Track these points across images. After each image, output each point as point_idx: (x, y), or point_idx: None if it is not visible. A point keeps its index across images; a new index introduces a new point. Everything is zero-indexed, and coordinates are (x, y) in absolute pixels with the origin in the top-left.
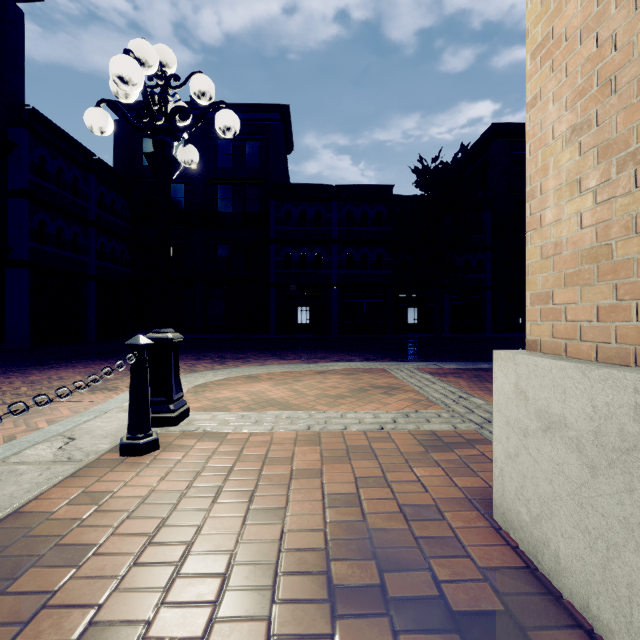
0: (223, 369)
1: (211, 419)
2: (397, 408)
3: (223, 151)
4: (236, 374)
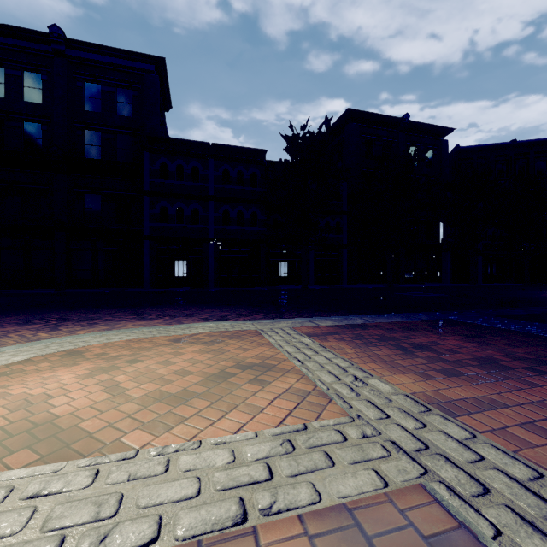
0: (41, 340)
1: None
2: (273, 418)
3: (90, 94)
4: (54, 349)
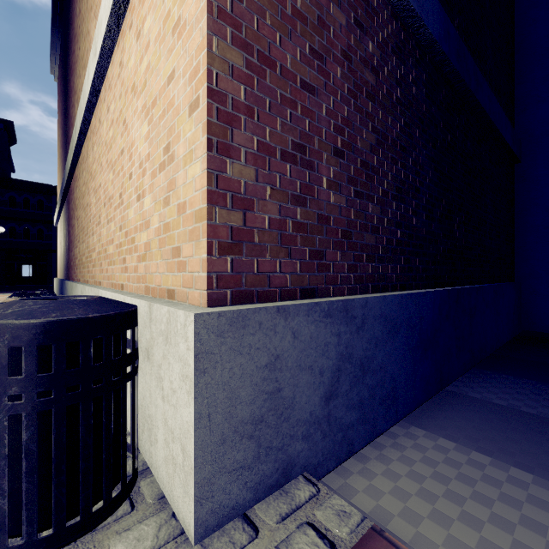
0: None
1: None
2: None
3: None
4: None
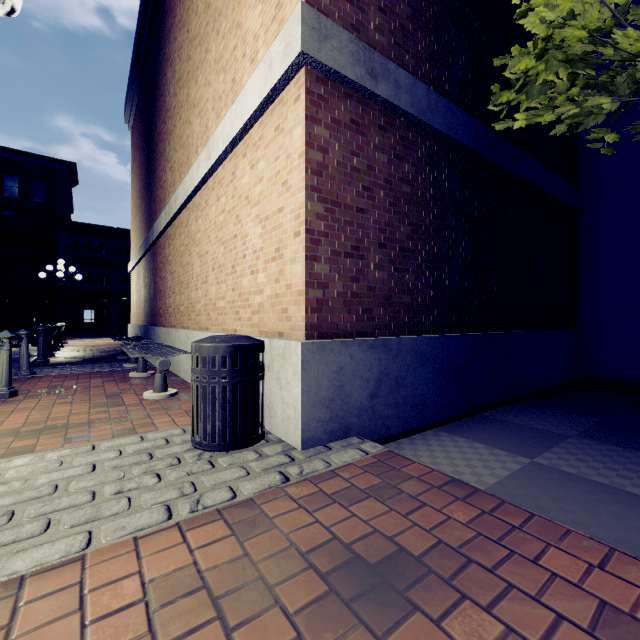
0: None
1: (74, 342)
2: None
3: (9, 184)
4: None
